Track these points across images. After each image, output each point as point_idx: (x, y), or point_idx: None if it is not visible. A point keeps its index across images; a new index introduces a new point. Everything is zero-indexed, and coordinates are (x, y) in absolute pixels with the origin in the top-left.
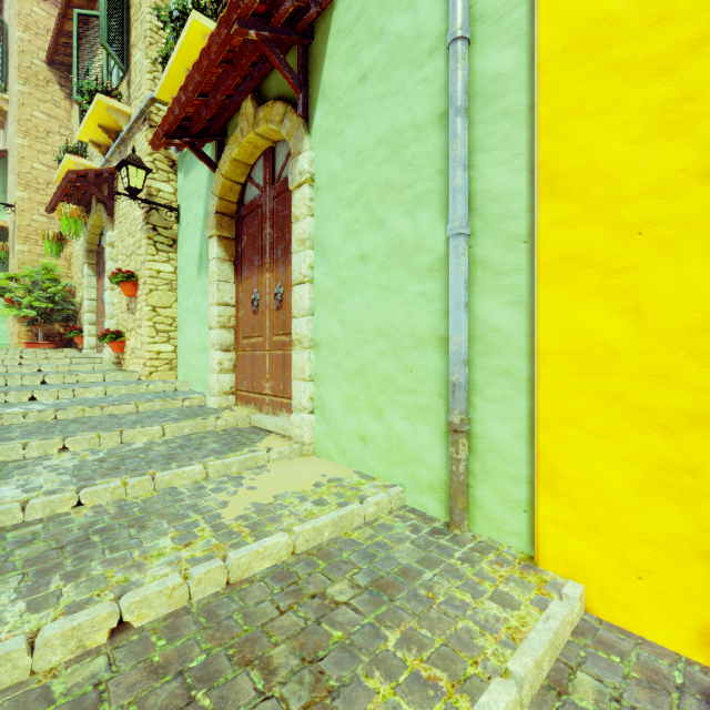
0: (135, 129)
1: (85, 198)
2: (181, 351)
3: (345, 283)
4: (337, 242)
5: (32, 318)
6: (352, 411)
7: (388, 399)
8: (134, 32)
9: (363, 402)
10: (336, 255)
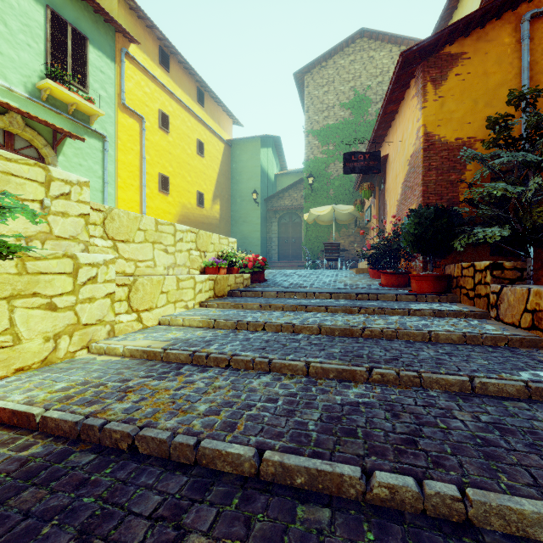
0: None
1: None
2: None
3: None
4: None
5: None
6: None
7: None
8: None
9: None
10: None
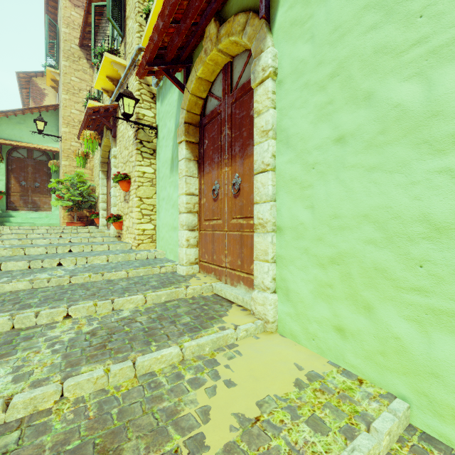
0: (129, 74)
1: (100, 127)
2: (158, 229)
3: (315, 167)
4: (305, 128)
5: (71, 207)
6: (324, 298)
7: (380, 294)
8: (128, 8)
9: (340, 291)
10: (303, 141)
